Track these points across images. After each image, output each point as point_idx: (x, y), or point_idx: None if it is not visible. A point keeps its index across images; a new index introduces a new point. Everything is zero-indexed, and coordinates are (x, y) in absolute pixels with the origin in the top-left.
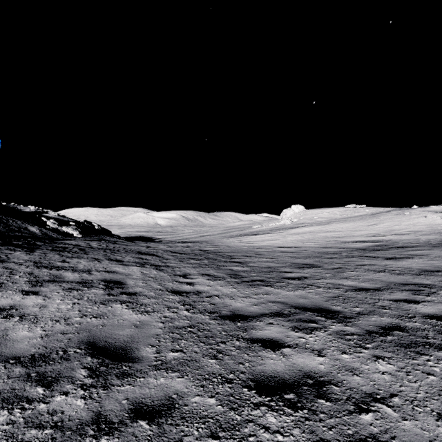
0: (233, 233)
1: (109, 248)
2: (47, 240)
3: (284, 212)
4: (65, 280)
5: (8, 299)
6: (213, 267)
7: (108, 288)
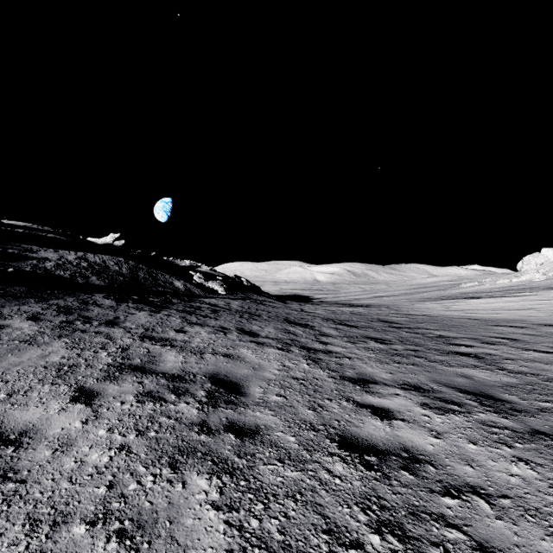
0: (428, 294)
1: (249, 312)
2: (186, 297)
3: (526, 260)
4: (157, 370)
5: (40, 408)
6: (419, 365)
7: (210, 402)
